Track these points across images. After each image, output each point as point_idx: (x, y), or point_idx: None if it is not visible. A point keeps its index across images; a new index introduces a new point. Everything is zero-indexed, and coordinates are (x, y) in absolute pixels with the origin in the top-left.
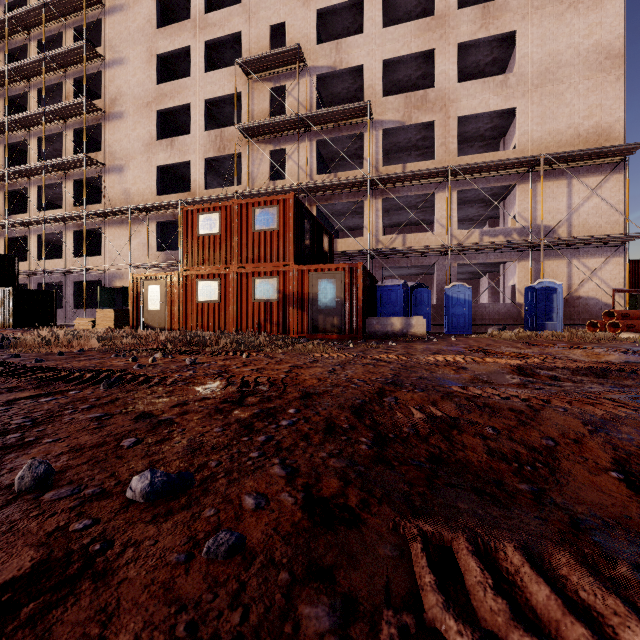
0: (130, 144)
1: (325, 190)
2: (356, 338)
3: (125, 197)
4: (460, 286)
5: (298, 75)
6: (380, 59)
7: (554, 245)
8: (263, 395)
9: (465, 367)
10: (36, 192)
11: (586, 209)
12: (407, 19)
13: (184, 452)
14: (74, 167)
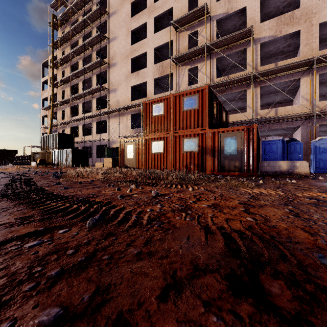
0: (119, 77)
1: (221, 86)
2: (251, 175)
3: (117, 103)
4: (326, 139)
5: (205, 21)
6: None
7: None
8: (278, 271)
9: None
10: (81, 106)
11: None
12: None
13: None
14: (96, 92)
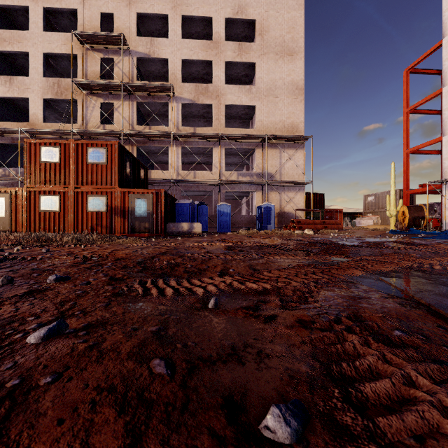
0: None
1: (142, 136)
2: (160, 236)
3: None
4: (225, 205)
5: (122, 55)
6: (180, 58)
7: (273, 184)
8: (96, 260)
9: (205, 247)
10: None
11: (288, 166)
12: (197, 35)
13: (63, 275)
14: None
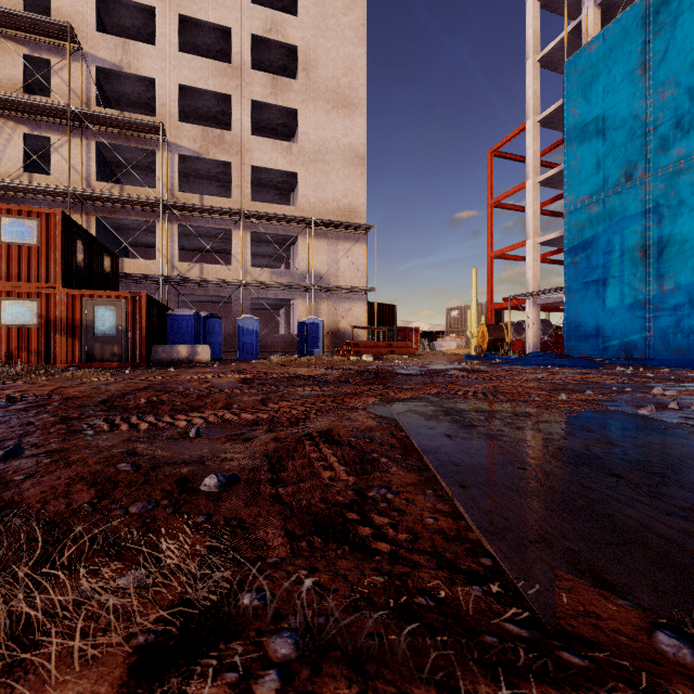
0: None
1: (108, 201)
2: (140, 366)
3: None
4: (250, 318)
5: (69, 59)
6: (176, 81)
7: (323, 289)
8: (31, 401)
9: (209, 381)
10: None
11: (344, 265)
12: (207, 50)
13: None
14: None
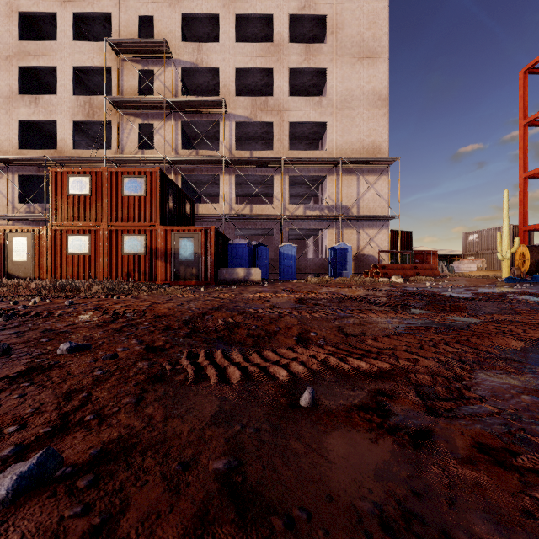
0: None
1: (188, 163)
2: (210, 284)
3: None
4: (289, 245)
5: (165, 65)
6: (233, 66)
7: (349, 219)
8: (129, 318)
9: (269, 300)
10: None
11: (367, 197)
12: (254, 38)
13: (82, 340)
14: None
